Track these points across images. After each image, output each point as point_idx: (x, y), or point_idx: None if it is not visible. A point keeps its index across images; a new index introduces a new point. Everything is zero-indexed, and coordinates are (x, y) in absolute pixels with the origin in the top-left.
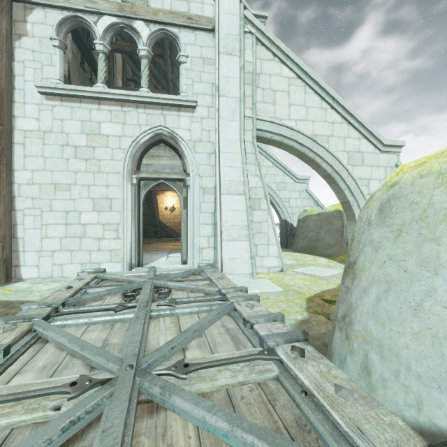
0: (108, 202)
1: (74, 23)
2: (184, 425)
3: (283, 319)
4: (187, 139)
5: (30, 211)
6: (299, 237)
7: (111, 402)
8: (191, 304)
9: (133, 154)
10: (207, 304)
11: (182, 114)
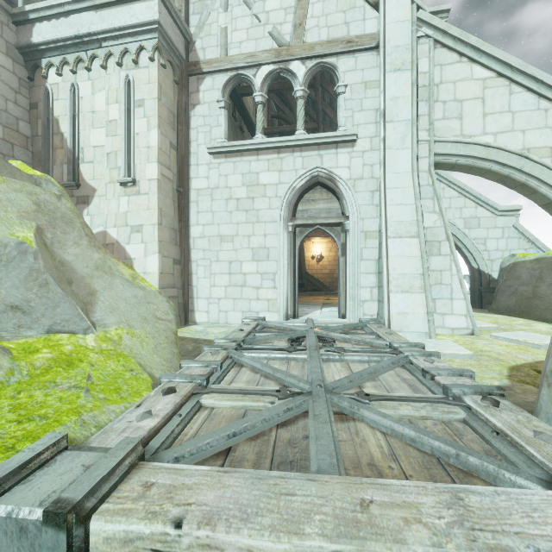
0: (266, 252)
1: (236, 81)
2: (372, 432)
3: (473, 376)
4: (346, 178)
5: (202, 261)
6: (503, 292)
7: (313, 403)
8: (359, 354)
9: (289, 201)
10: (377, 355)
11: (340, 151)
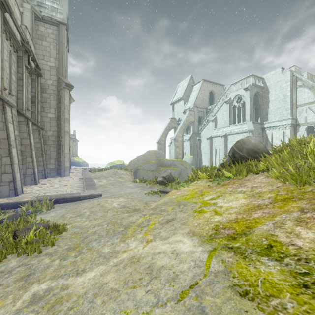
0: None
1: (309, 126)
2: None
3: None
4: None
5: None
6: None
7: None
8: None
9: None
10: None
11: None
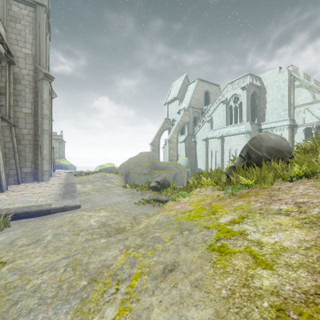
0: None
1: (306, 128)
2: None
3: None
4: None
5: None
6: None
7: None
8: None
9: None
10: None
11: None
